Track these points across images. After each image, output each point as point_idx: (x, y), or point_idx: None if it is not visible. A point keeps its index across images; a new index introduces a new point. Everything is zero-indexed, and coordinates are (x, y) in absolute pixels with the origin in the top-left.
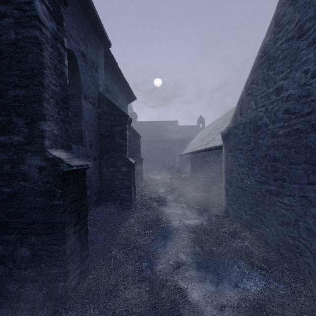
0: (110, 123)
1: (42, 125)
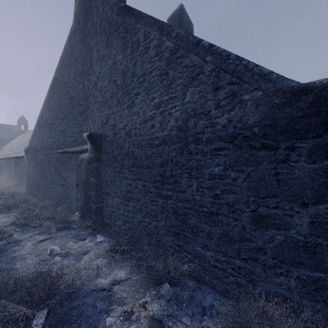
0: None
1: None
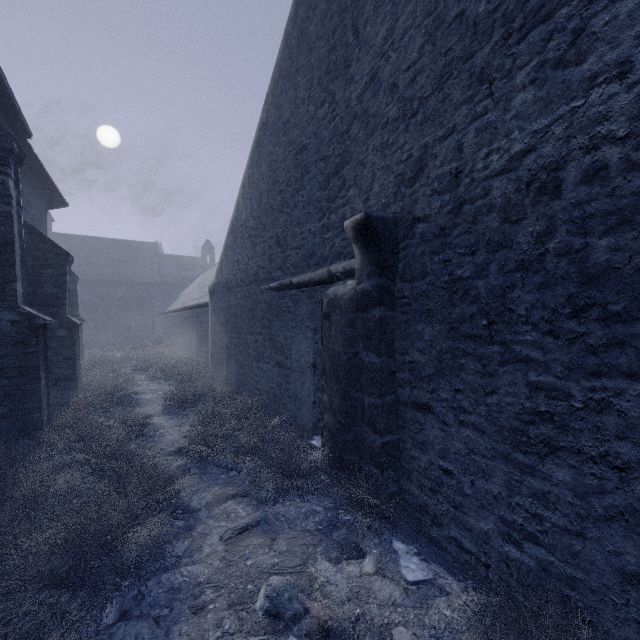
0: (34, 263)
1: (16, 286)
